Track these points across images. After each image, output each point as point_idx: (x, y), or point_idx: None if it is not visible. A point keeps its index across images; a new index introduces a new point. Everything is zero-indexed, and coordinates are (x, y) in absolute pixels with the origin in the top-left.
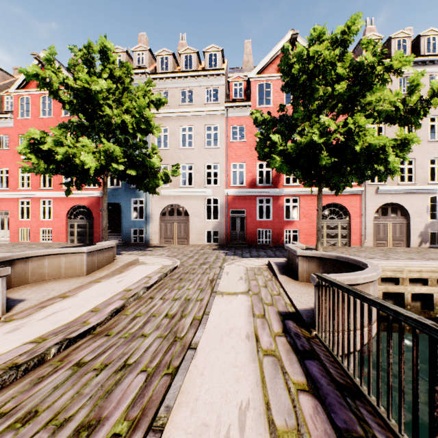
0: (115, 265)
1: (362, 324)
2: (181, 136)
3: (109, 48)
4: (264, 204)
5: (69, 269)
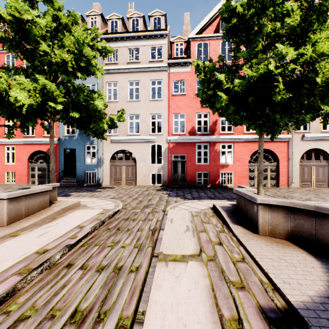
0: (49, 210)
1: None
2: (128, 90)
3: None
4: (202, 150)
5: None
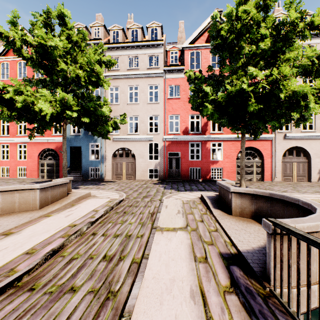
0: (68, 199)
1: None
2: (128, 94)
3: (66, 14)
4: (195, 148)
5: (23, 204)
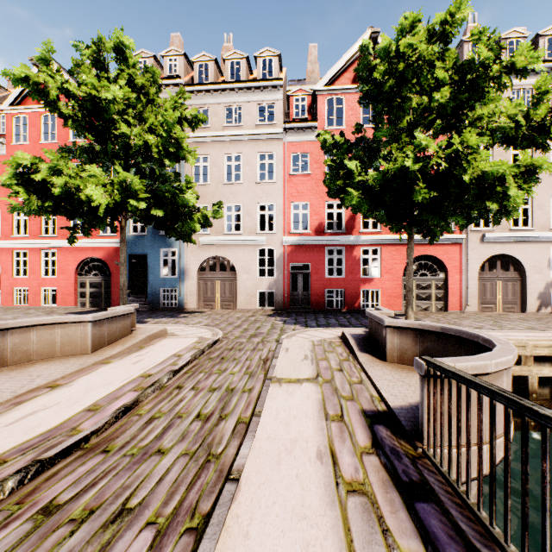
0: (133, 338)
1: (525, 457)
2: (225, 167)
3: (127, 45)
4: (334, 257)
5: (67, 344)
